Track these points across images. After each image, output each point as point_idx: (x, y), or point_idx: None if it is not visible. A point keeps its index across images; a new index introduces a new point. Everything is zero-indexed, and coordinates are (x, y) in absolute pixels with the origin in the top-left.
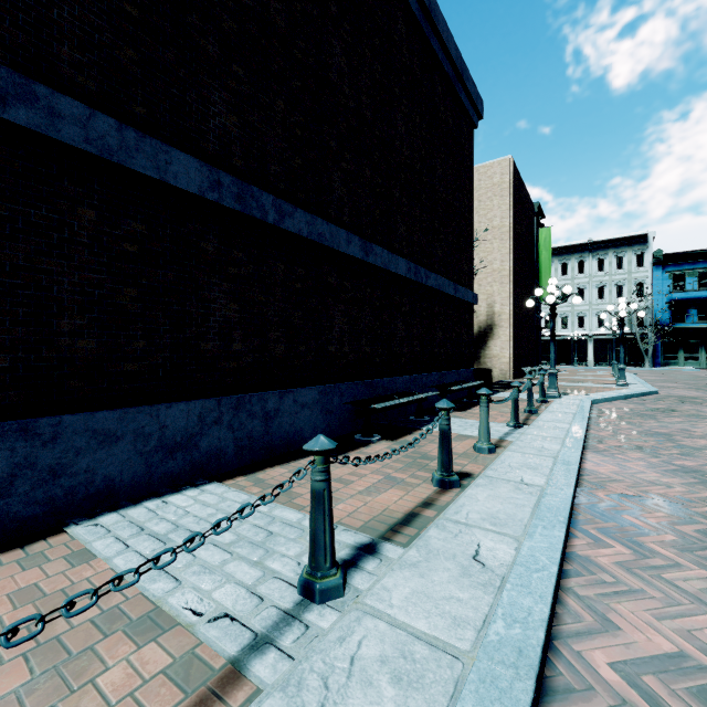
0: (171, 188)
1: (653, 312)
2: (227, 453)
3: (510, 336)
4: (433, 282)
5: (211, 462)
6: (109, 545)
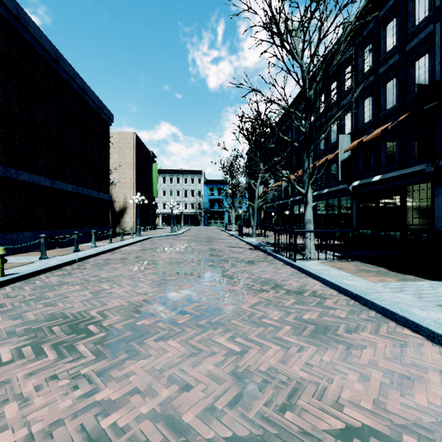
0: None
1: (203, 203)
2: None
3: (134, 213)
4: (86, 192)
5: None
6: None
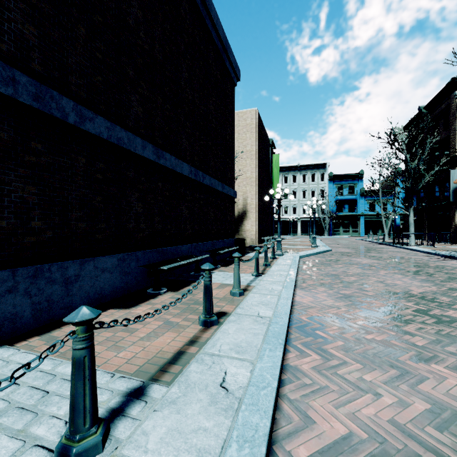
0: None
1: (329, 206)
2: (23, 317)
3: (256, 218)
4: (208, 181)
5: (4, 327)
6: None
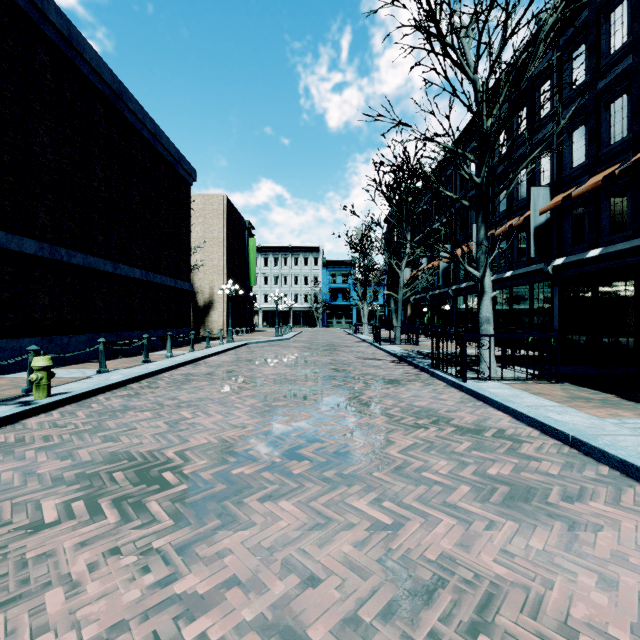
0: (23, 252)
1: (321, 294)
2: None
3: (224, 308)
4: (159, 280)
5: None
6: (23, 376)
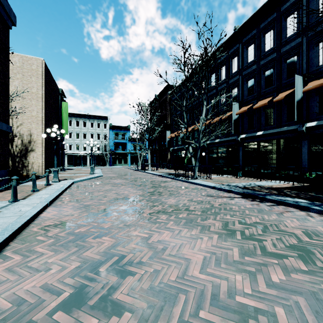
0: None
1: (109, 146)
2: None
3: (43, 152)
4: None
5: None
6: None
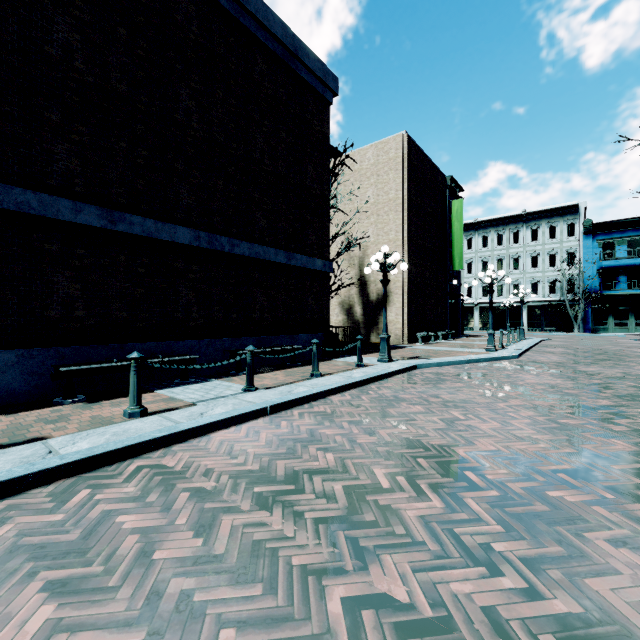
0: None
1: (582, 279)
2: None
3: (405, 303)
4: (246, 250)
5: None
6: None
